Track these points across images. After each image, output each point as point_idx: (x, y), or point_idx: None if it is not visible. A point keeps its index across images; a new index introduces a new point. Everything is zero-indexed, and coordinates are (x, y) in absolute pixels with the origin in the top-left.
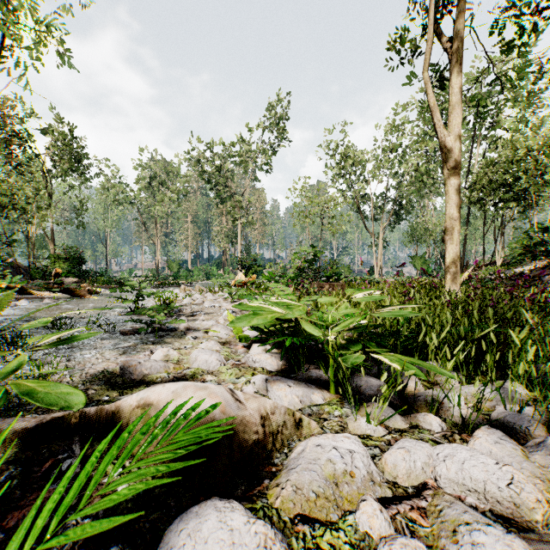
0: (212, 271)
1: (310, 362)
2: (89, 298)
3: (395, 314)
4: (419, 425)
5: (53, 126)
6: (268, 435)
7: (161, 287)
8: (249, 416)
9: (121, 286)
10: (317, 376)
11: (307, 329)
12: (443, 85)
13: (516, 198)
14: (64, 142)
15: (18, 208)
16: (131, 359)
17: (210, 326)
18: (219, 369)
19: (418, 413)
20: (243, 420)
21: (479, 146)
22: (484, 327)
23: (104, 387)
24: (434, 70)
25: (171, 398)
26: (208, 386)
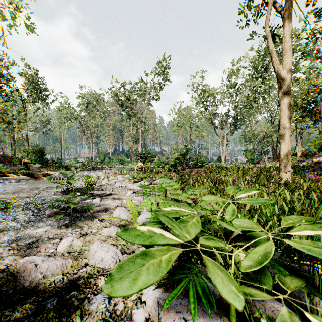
0: (124, 159)
1: (198, 257)
2: (42, 179)
3: None
4: None
5: (27, 72)
6: None
7: (91, 170)
8: None
9: (67, 169)
10: (211, 289)
11: (219, 286)
12: (275, 38)
13: (309, 115)
14: (34, 81)
15: (5, 121)
16: (29, 260)
17: (115, 207)
18: (114, 267)
19: None
20: None
21: None
22: None
23: None
24: None
25: None
26: None
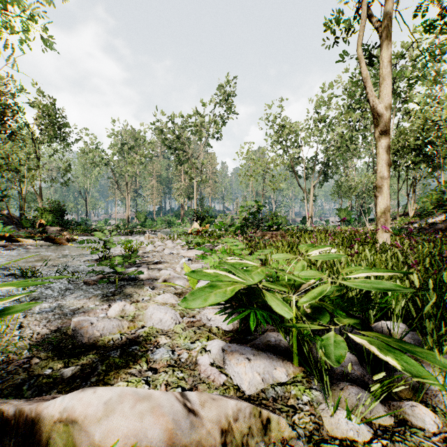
0: (173, 220)
1: (265, 320)
2: (67, 245)
3: (375, 286)
4: (407, 420)
5: (41, 101)
6: (229, 444)
7: (129, 235)
8: (206, 429)
9: None
10: (276, 342)
11: (274, 306)
12: (372, 60)
13: (425, 160)
14: (50, 114)
15: (11, 169)
16: (83, 319)
17: (167, 275)
18: (174, 328)
19: (402, 402)
20: (198, 446)
21: (393, 117)
22: (446, 287)
23: (50, 354)
24: (364, 48)
25: (101, 414)
26: (152, 393)
